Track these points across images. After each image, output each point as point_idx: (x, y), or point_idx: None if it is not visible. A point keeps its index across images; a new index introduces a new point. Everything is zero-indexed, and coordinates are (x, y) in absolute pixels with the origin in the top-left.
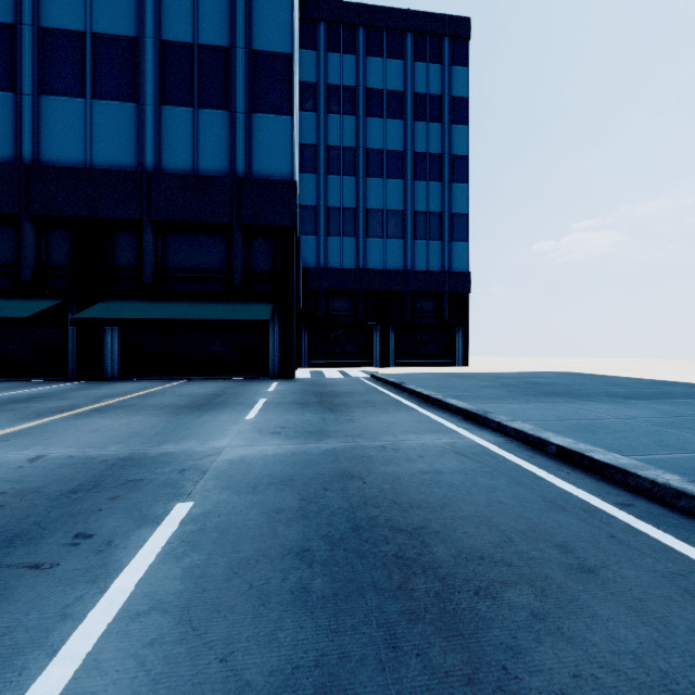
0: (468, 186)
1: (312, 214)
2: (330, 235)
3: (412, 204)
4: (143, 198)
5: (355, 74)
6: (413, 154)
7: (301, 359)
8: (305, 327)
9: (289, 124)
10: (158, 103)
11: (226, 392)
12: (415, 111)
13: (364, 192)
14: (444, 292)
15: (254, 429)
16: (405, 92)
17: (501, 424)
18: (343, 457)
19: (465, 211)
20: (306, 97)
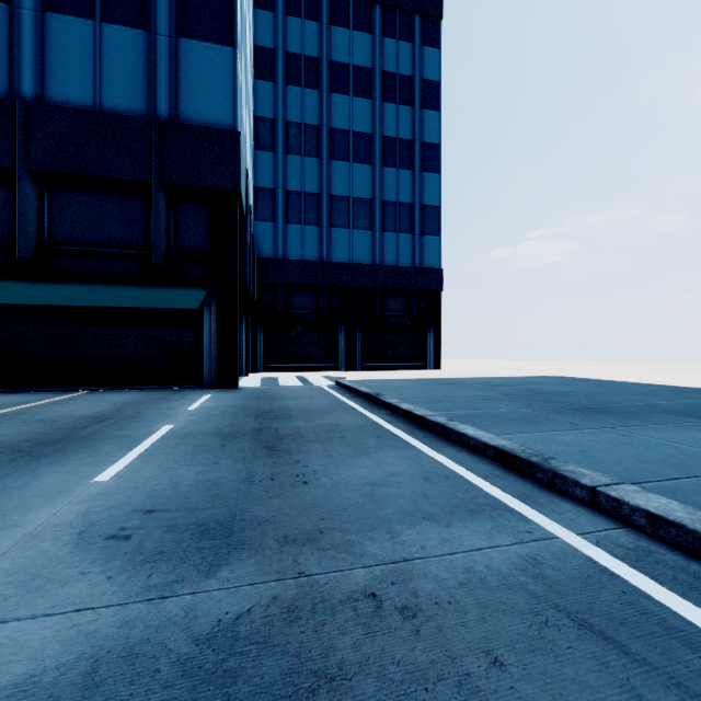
0: (440, 176)
1: (269, 197)
2: (290, 222)
3: (380, 193)
4: (17, 137)
5: (318, 43)
6: (381, 138)
7: (256, 363)
8: (261, 326)
9: (230, 57)
10: (40, 8)
11: (120, 413)
12: (384, 91)
13: (328, 176)
14: (415, 290)
15: (77, 522)
16: (373, 70)
17: (601, 493)
18: (250, 696)
19: (436, 203)
20: (262, 63)
